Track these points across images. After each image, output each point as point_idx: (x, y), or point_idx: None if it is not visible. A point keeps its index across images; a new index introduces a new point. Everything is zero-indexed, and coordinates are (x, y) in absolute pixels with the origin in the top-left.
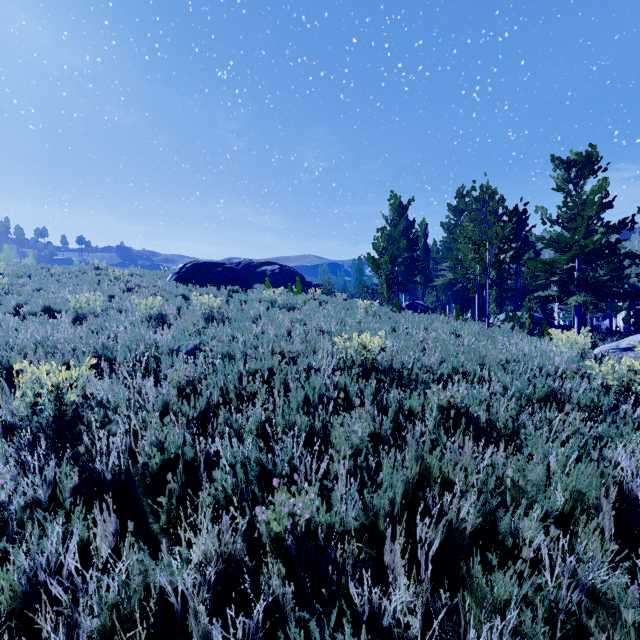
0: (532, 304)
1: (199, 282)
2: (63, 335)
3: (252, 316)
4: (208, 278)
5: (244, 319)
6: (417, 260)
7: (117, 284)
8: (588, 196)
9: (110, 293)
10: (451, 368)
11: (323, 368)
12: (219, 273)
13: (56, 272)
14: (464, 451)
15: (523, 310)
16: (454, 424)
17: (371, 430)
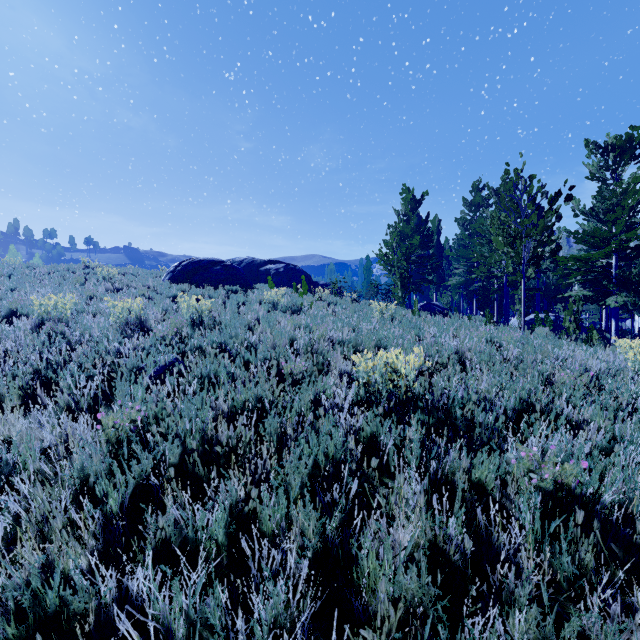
0: (578, 306)
1: (195, 282)
2: (9, 347)
3: (249, 321)
4: (205, 277)
5: (238, 325)
6: (431, 258)
7: (104, 284)
8: (630, 184)
9: (91, 294)
10: (517, 400)
11: (335, 397)
12: (217, 272)
13: (41, 271)
14: (636, 621)
15: (566, 313)
16: (566, 520)
17: (428, 541)
